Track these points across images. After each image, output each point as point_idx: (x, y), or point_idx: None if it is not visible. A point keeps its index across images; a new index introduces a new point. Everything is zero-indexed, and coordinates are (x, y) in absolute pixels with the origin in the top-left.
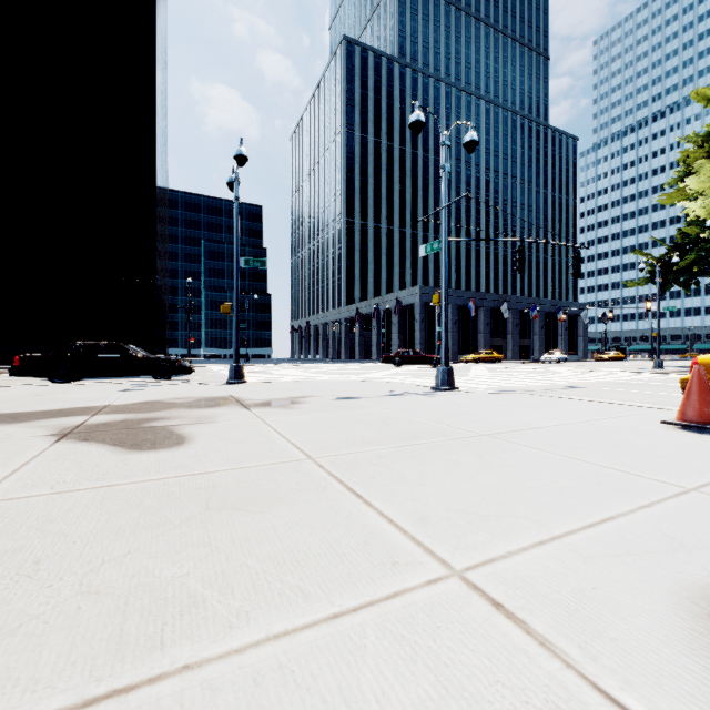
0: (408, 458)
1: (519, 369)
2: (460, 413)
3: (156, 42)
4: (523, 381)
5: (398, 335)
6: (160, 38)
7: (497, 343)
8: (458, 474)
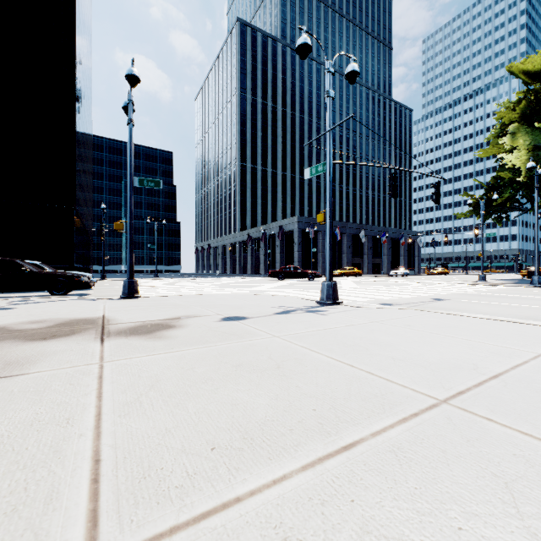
0: None
1: (379, 282)
2: (370, 343)
3: (77, 4)
4: (390, 293)
5: (281, 255)
6: (81, 3)
7: (356, 261)
8: None
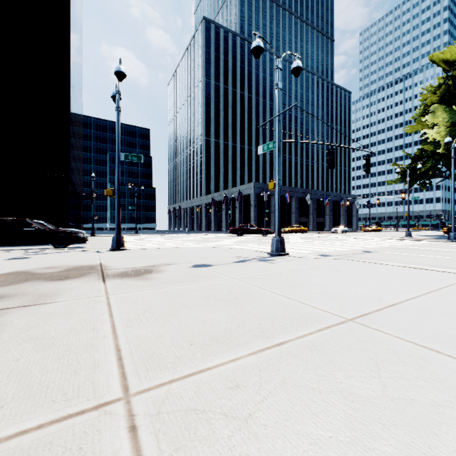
0: (279, 389)
1: (321, 238)
2: (305, 283)
3: (71, 8)
4: (329, 246)
5: (240, 215)
6: (74, 7)
7: (303, 220)
8: (386, 455)
